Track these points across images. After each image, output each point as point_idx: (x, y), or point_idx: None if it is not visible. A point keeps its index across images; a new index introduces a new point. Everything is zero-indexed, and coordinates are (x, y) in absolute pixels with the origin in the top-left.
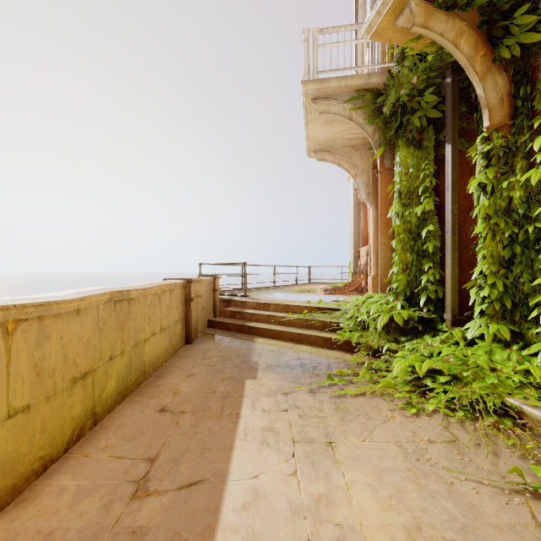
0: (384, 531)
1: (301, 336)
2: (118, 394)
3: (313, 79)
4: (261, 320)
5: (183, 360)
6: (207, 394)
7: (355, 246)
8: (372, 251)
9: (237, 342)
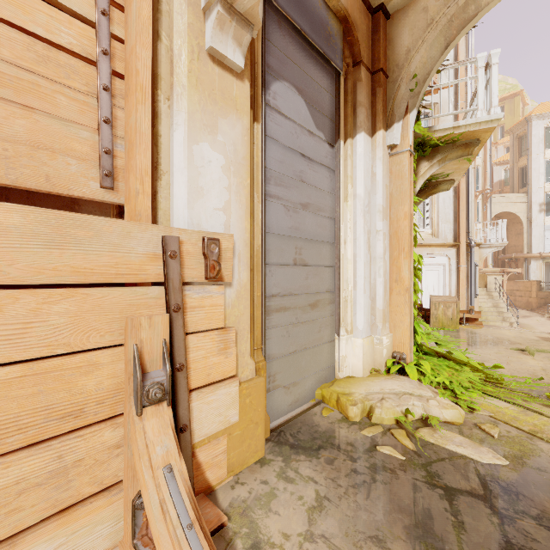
0: (528, 359)
1: None
2: None
3: None
4: None
5: None
6: None
7: None
8: (248, 268)
9: None
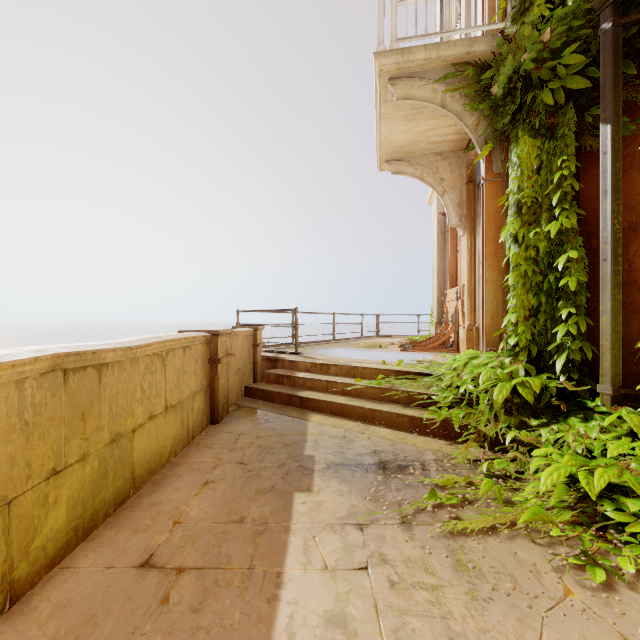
0: None
1: (375, 414)
2: (74, 530)
3: (391, 50)
4: (318, 388)
5: (202, 453)
6: (229, 524)
7: (439, 288)
8: (466, 293)
9: (284, 421)
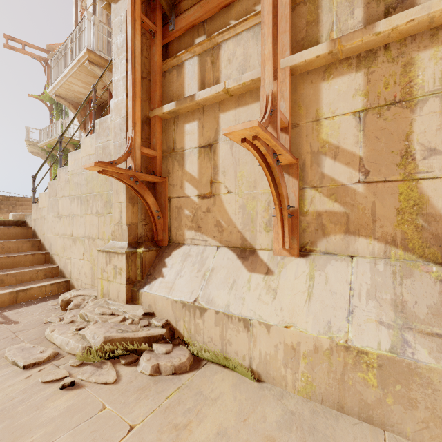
0: None
1: None
2: None
3: (29, 140)
4: None
5: None
6: None
7: None
8: None
9: None
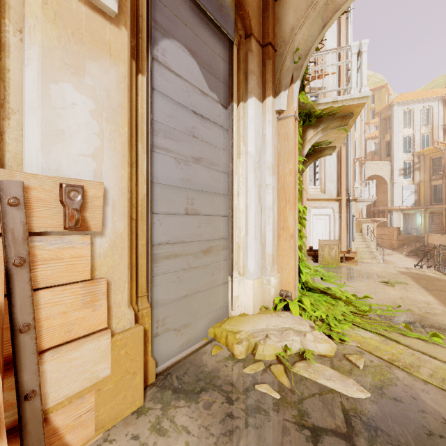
0: (390, 290)
1: None
2: None
3: None
4: None
5: None
6: None
7: None
8: (125, 217)
9: None
